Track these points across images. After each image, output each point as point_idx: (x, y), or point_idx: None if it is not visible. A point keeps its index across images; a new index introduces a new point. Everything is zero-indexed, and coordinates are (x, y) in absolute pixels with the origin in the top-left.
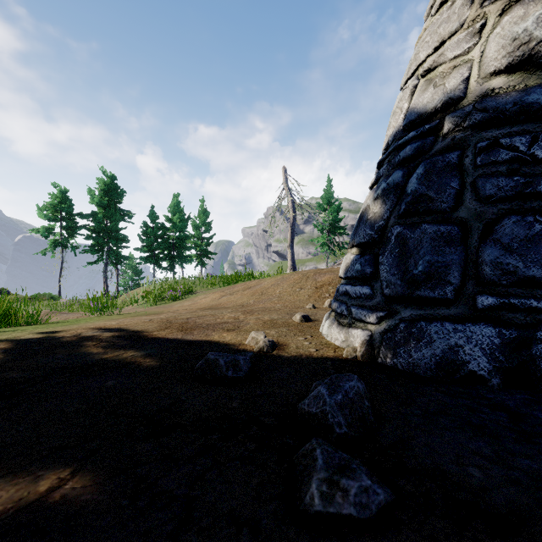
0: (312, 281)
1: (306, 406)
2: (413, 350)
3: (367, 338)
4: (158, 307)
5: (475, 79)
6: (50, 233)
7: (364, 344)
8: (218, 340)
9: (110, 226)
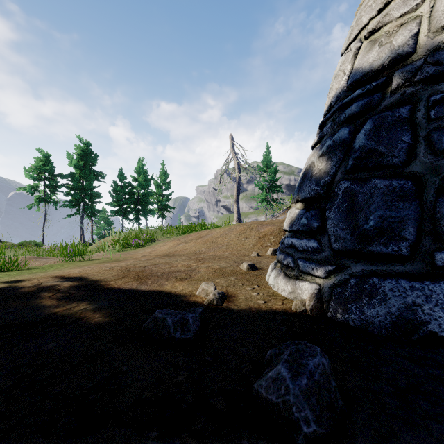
0: (256, 232)
1: (264, 390)
2: (366, 306)
3: (315, 291)
4: (124, 254)
5: (425, 33)
6: (35, 190)
7: (313, 297)
8: (170, 291)
9: (86, 185)
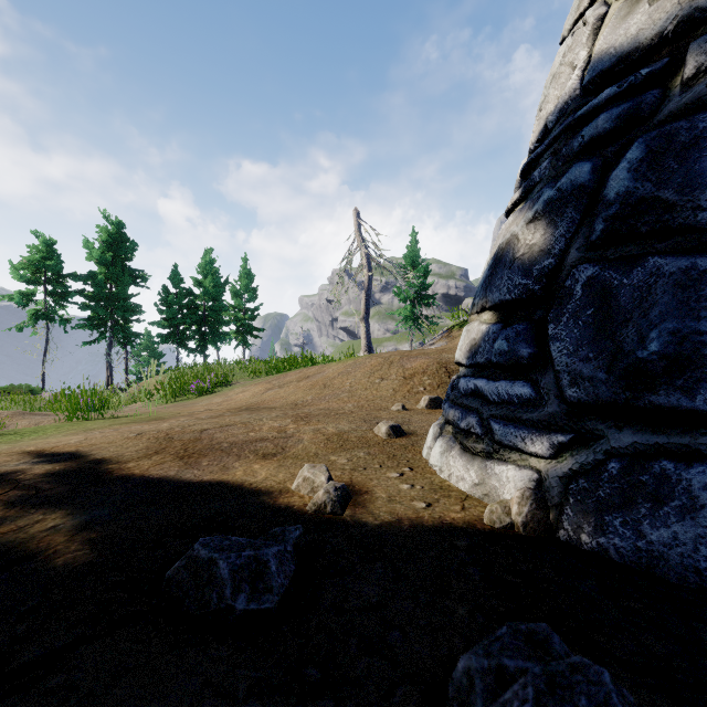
0: (398, 368)
1: None
2: (647, 522)
3: (530, 485)
4: (176, 406)
5: None
6: (29, 300)
7: (527, 498)
8: (242, 482)
9: (116, 292)
